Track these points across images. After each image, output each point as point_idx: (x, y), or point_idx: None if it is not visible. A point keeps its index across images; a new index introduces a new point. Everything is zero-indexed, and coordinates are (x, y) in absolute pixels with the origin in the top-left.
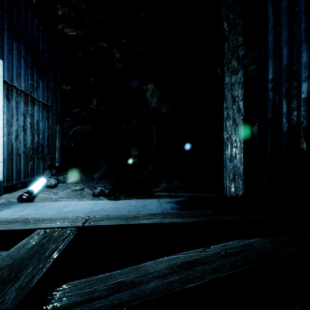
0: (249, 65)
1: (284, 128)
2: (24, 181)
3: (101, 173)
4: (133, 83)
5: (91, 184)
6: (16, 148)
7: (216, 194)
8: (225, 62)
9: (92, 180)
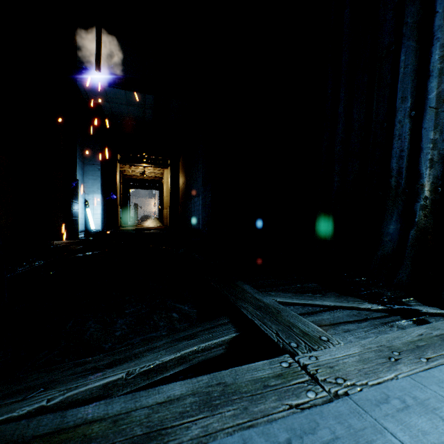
0: None
1: None
2: None
3: None
4: None
5: None
6: None
7: None
8: None
9: None
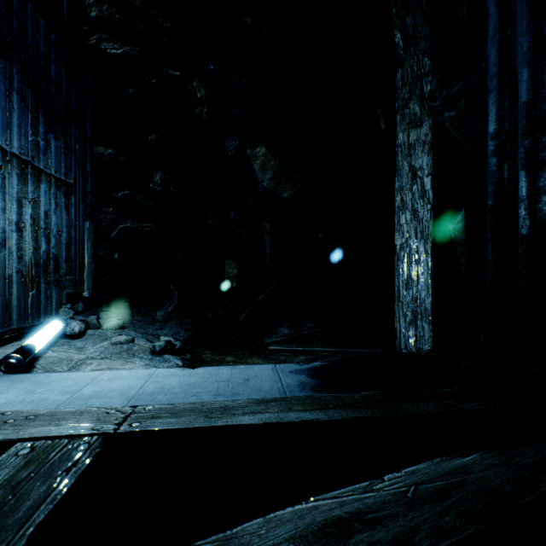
0: (444, 110)
1: (521, 227)
2: (19, 327)
3: (171, 309)
4: (230, 144)
5: (151, 330)
6: (1, 265)
7: (381, 349)
8: (398, 105)
9: (153, 323)
